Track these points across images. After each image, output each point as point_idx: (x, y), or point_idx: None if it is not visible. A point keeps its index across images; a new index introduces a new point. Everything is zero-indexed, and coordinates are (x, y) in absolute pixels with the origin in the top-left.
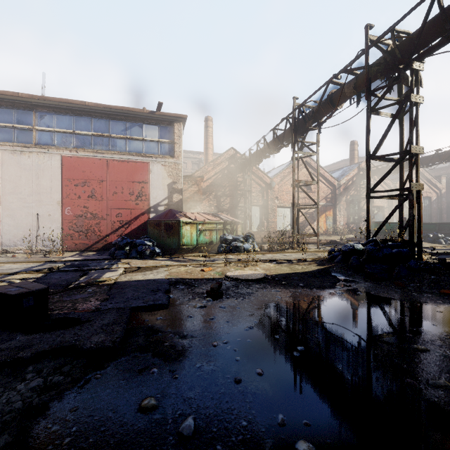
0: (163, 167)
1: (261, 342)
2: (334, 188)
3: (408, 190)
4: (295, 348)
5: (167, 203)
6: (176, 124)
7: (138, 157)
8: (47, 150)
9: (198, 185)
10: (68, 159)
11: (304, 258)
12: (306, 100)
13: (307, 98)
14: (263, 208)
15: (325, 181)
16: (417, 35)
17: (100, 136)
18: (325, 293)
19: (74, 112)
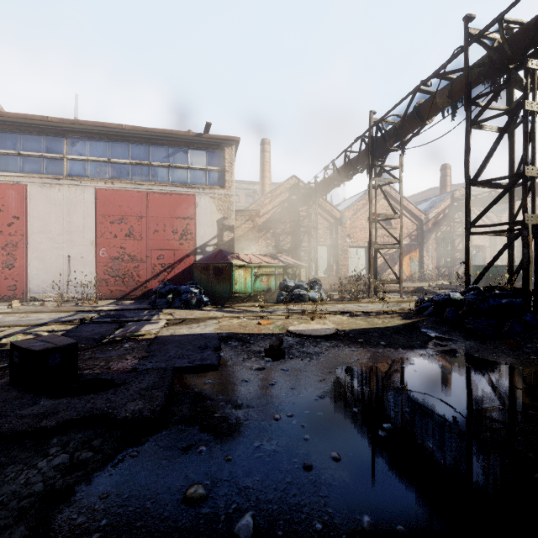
0: (212, 200)
1: (336, 417)
2: (420, 223)
3: (521, 223)
4: (380, 425)
5: (217, 243)
6: (227, 148)
7: (182, 188)
8: (79, 182)
9: (253, 222)
10: (103, 192)
11: (384, 309)
12: (386, 114)
13: (388, 112)
14: (331, 248)
15: (409, 214)
16: (534, 24)
17: (139, 164)
18: (414, 354)
19: (110, 137)
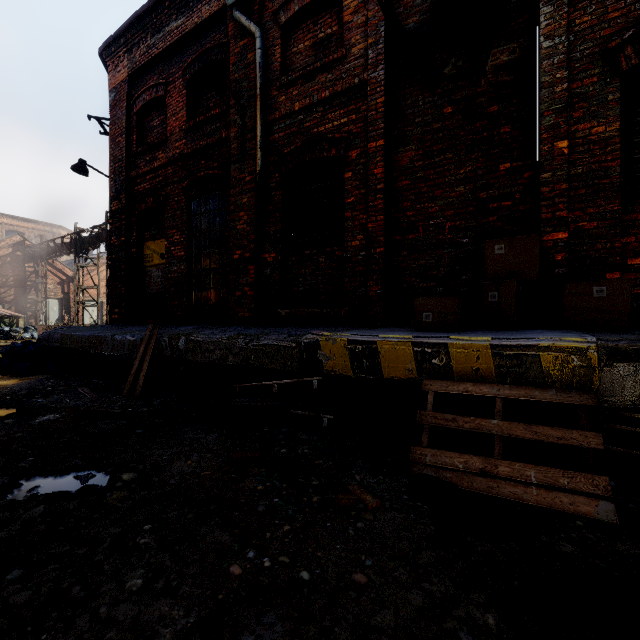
0: None
1: None
2: None
3: None
4: None
5: None
6: None
7: None
8: None
9: None
10: None
11: None
12: (81, 231)
13: (82, 230)
14: (64, 301)
15: None
16: None
17: None
18: None
19: None
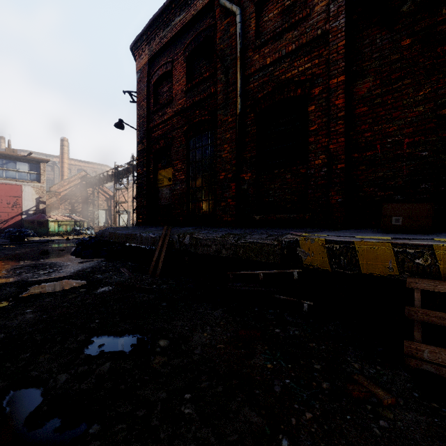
0: (32, 188)
1: None
2: None
3: None
4: None
5: (36, 209)
6: (42, 163)
7: (13, 181)
8: None
9: (57, 197)
10: None
11: None
12: (118, 166)
13: (119, 166)
14: (108, 211)
15: None
16: None
17: None
18: None
19: None
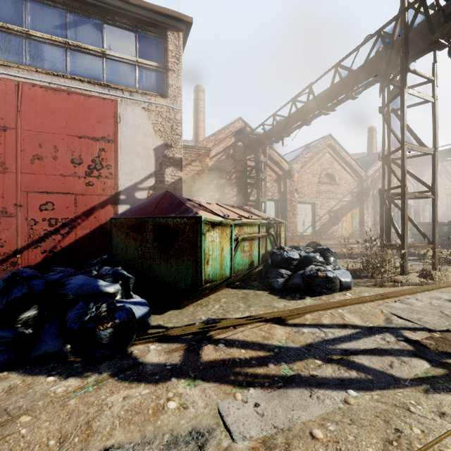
0: (145, 114)
1: None
2: (360, 180)
3: None
4: None
5: (154, 185)
6: (170, 32)
7: (91, 86)
8: None
9: (201, 163)
10: None
11: None
12: None
13: None
14: (279, 204)
15: (350, 170)
16: None
17: (2, 29)
18: None
19: None
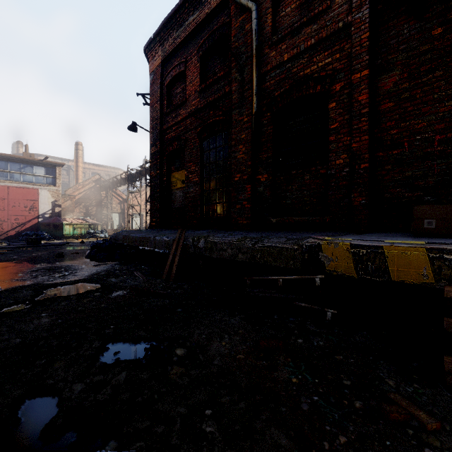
0: (48, 192)
1: None
2: None
3: None
4: None
5: (51, 213)
6: (57, 167)
7: (30, 185)
8: None
9: (72, 201)
10: None
11: None
12: (131, 169)
13: (132, 169)
14: (121, 214)
15: None
16: None
17: (2, 171)
18: None
19: None
